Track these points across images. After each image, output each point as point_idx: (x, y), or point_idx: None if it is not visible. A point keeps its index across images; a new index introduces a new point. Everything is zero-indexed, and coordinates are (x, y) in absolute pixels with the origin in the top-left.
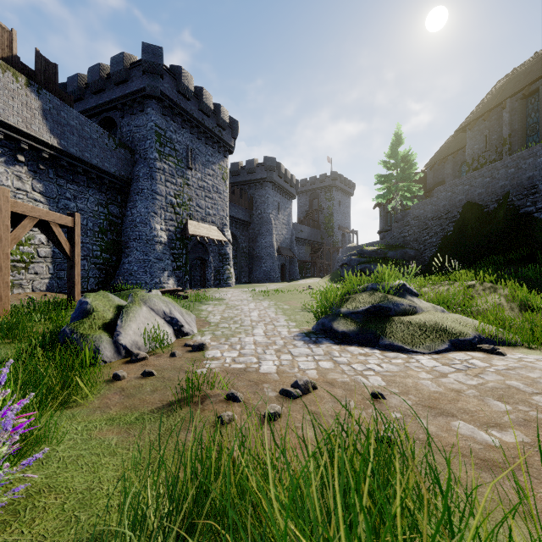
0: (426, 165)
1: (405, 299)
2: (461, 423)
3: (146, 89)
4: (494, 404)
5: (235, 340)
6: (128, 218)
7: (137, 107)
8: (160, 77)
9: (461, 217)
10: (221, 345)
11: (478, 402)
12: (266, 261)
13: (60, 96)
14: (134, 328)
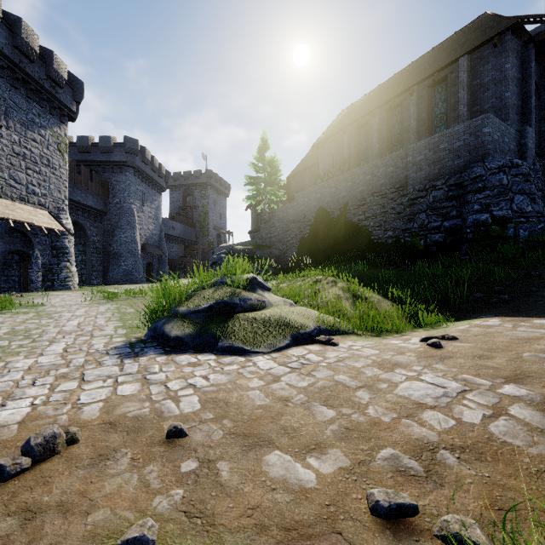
0: (290, 174)
1: (254, 293)
2: (276, 456)
3: None
4: (320, 411)
5: None
6: None
7: None
8: None
9: (314, 221)
10: None
11: (304, 412)
12: (126, 259)
13: None
14: None
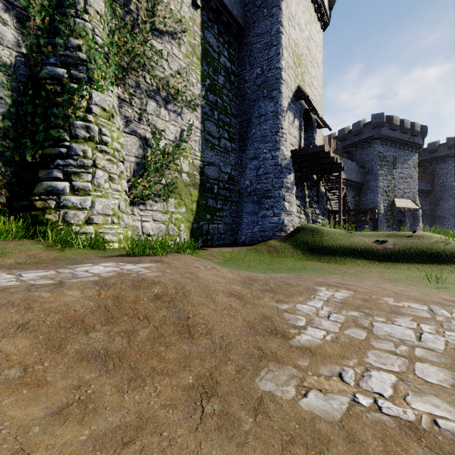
0: None
1: None
2: None
3: (374, 136)
4: None
5: None
6: (363, 201)
7: (366, 145)
8: (381, 127)
9: None
10: None
11: None
12: (448, 220)
13: (342, 156)
14: None
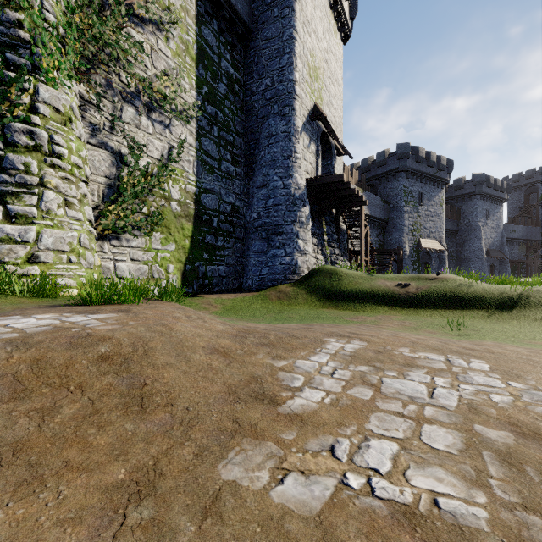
0: None
1: None
2: None
3: (399, 168)
4: None
5: None
6: (388, 241)
7: (391, 178)
8: (407, 159)
9: None
10: None
11: None
12: (474, 262)
13: (366, 189)
14: None
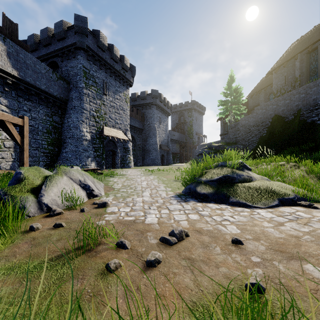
0: (248, 95)
1: (244, 172)
2: (311, 267)
3: (76, 43)
4: None
5: (129, 199)
6: (65, 124)
7: (71, 55)
8: (86, 36)
9: (271, 124)
10: (119, 203)
11: (317, 246)
12: (152, 152)
13: (20, 44)
14: (55, 191)
